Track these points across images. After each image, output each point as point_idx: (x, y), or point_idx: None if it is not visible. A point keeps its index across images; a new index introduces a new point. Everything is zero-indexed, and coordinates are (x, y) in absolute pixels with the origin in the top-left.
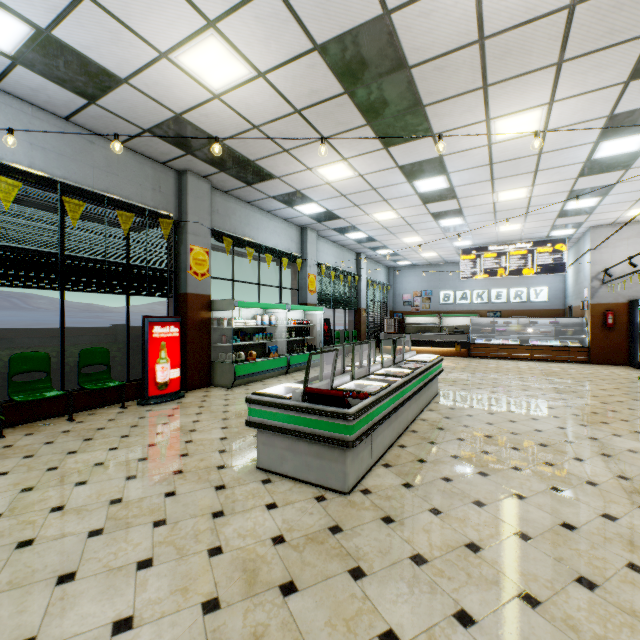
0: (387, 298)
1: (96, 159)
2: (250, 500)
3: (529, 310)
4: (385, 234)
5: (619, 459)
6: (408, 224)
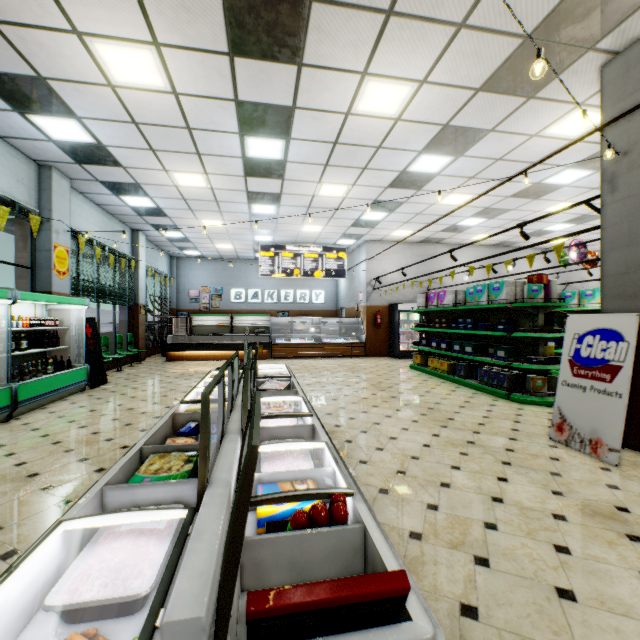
0: (169, 293)
1: None
2: None
3: (312, 311)
4: (182, 208)
5: (520, 465)
6: (216, 200)
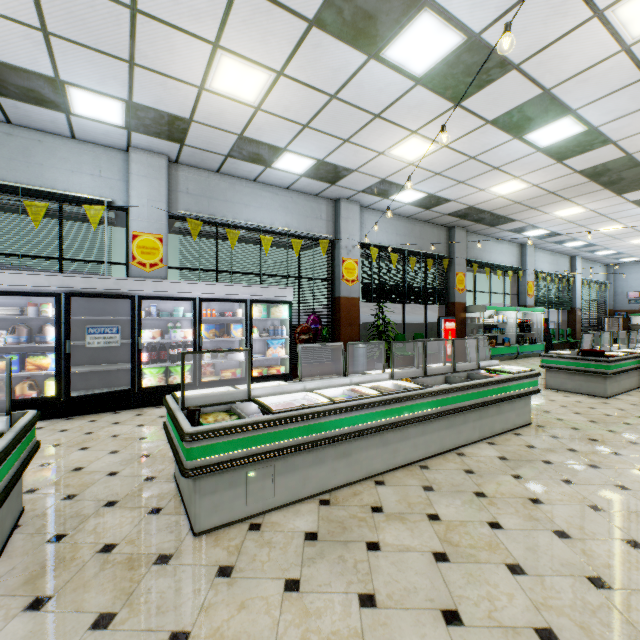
0: (605, 296)
1: (416, 233)
2: (553, 394)
3: None
4: (608, 240)
5: None
6: (637, 231)
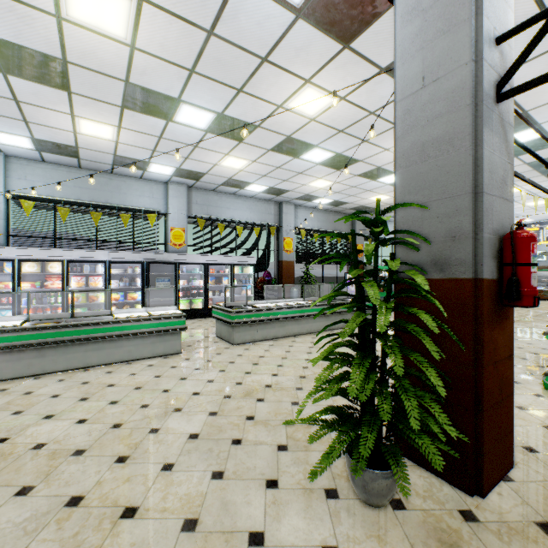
0: None
1: (330, 220)
2: None
3: None
4: None
5: (526, 319)
6: None
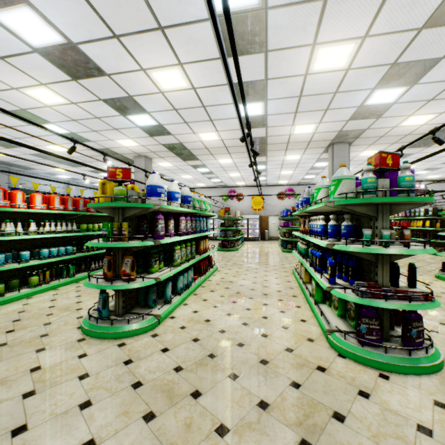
0: None
1: None
2: None
3: None
4: None
5: None
6: None
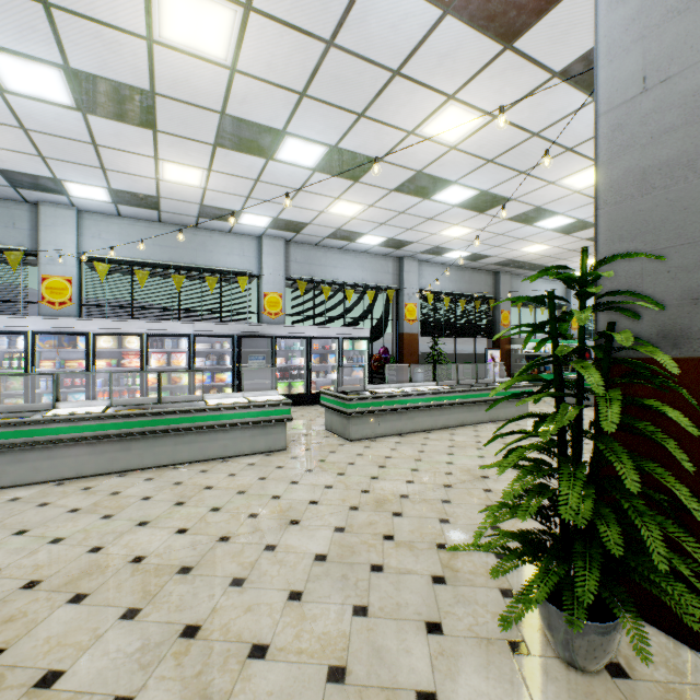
0: None
1: (465, 279)
2: None
3: None
4: None
5: None
6: None
